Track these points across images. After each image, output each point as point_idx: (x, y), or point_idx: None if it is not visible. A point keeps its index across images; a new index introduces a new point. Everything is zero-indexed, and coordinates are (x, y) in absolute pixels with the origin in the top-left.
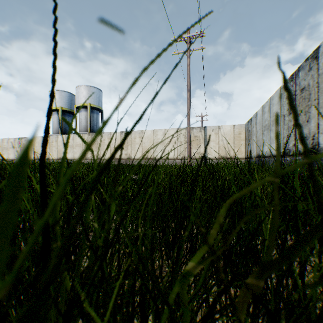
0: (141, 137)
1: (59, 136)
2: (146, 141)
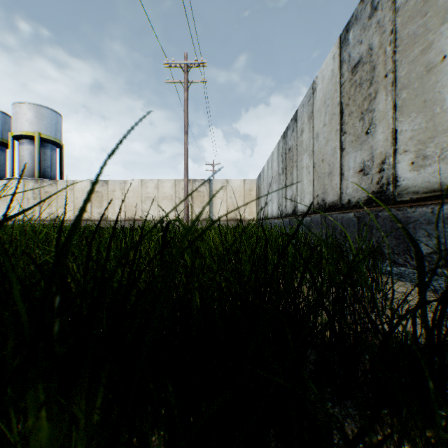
0: (123, 189)
1: None
2: (131, 195)
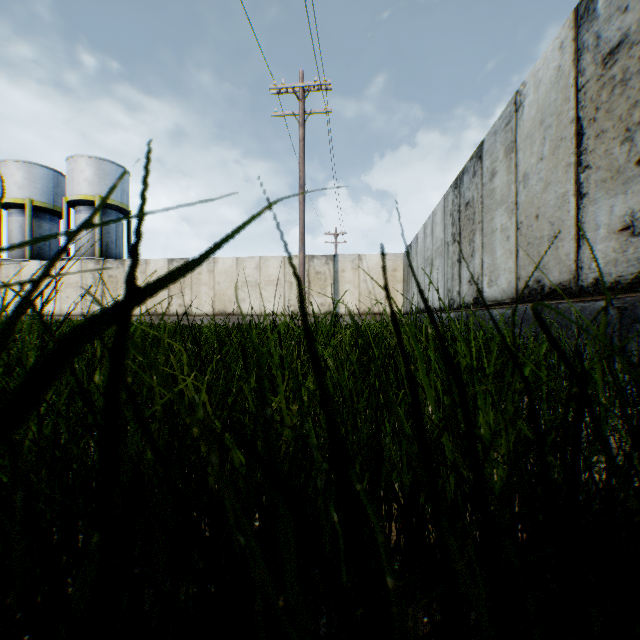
0: (212, 271)
1: (25, 264)
2: (223, 280)
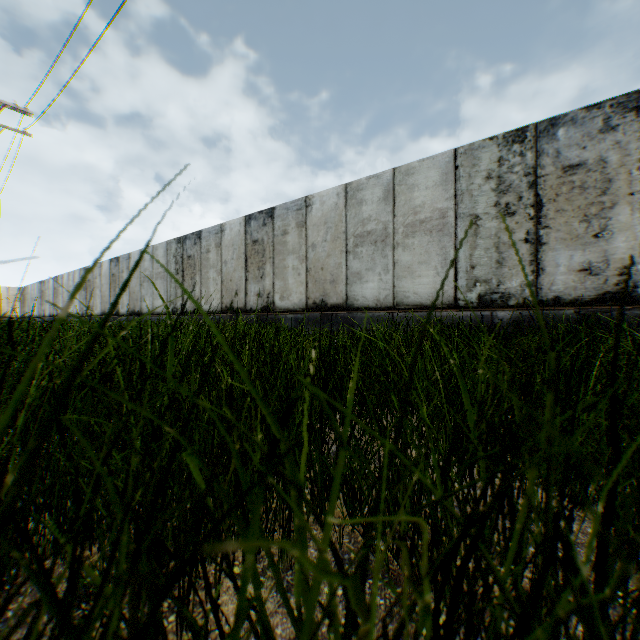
0: None
1: None
2: None
